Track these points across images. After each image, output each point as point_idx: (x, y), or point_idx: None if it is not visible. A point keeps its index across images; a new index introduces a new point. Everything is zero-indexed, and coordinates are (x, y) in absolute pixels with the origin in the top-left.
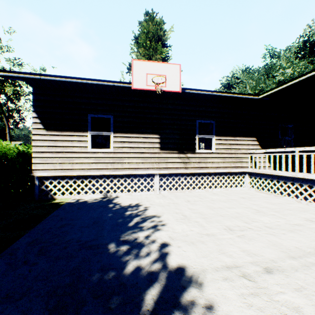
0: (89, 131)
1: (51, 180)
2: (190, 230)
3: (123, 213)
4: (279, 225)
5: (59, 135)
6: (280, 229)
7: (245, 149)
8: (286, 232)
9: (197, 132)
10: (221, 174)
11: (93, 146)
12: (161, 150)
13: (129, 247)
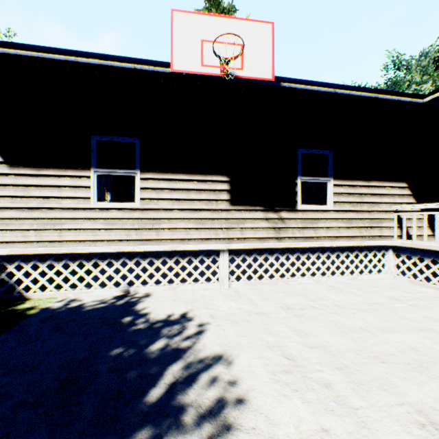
0: (93, 167)
1: (20, 263)
2: (319, 428)
3: (147, 345)
4: None
5: (35, 175)
6: None
7: (388, 204)
8: None
9: (299, 172)
10: (342, 250)
11: (125, 201)
12: (232, 206)
13: None
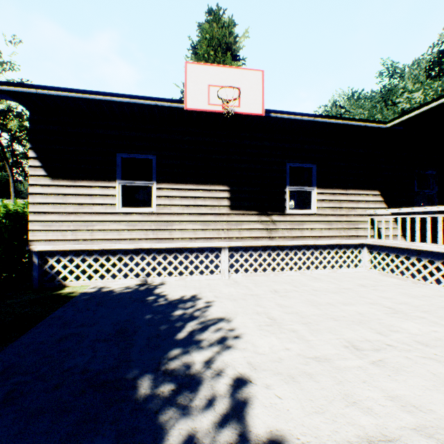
0: (118, 179)
1: (59, 257)
2: (284, 348)
3: (170, 313)
4: (440, 338)
5: (72, 185)
6: None
7: (363, 209)
8: None
9: (287, 182)
10: (325, 247)
11: (131, 205)
12: (232, 210)
13: (175, 386)
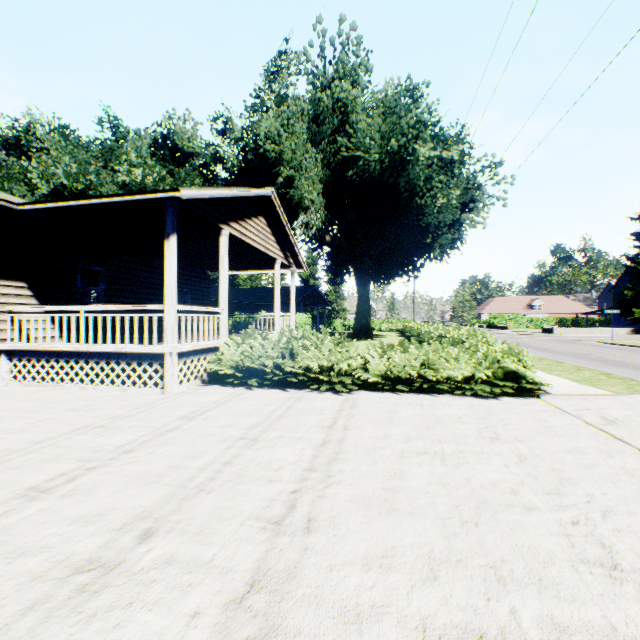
0: None
1: None
2: None
3: None
4: (11, 428)
5: None
6: (6, 433)
7: (1, 304)
8: (11, 435)
9: None
10: None
11: None
12: None
13: None
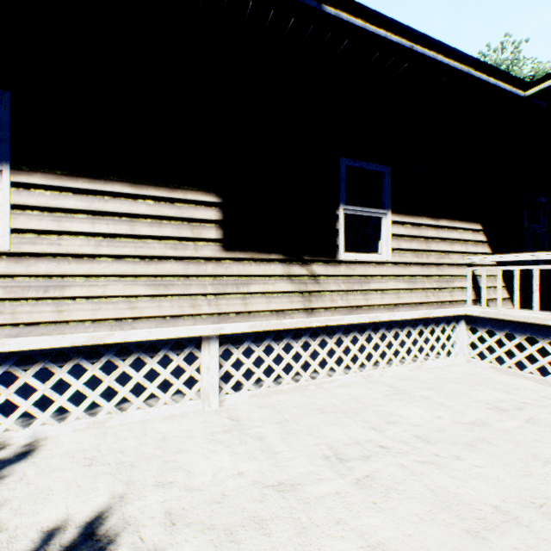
0: None
1: None
2: None
3: None
4: None
5: None
6: None
7: (460, 254)
8: None
9: (341, 196)
10: (403, 324)
11: None
12: (227, 251)
13: None
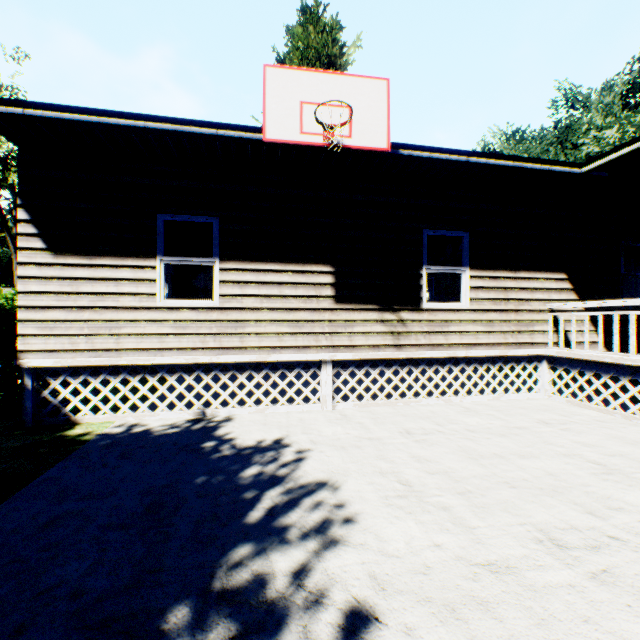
0: (159, 255)
1: (67, 378)
2: (431, 543)
3: (238, 472)
4: None
5: (86, 265)
6: None
7: (541, 301)
8: None
9: (424, 259)
10: (482, 361)
11: (187, 296)
12: (338, 304)
13: (237, 630)
